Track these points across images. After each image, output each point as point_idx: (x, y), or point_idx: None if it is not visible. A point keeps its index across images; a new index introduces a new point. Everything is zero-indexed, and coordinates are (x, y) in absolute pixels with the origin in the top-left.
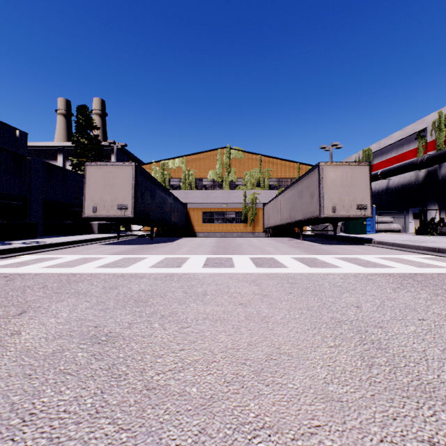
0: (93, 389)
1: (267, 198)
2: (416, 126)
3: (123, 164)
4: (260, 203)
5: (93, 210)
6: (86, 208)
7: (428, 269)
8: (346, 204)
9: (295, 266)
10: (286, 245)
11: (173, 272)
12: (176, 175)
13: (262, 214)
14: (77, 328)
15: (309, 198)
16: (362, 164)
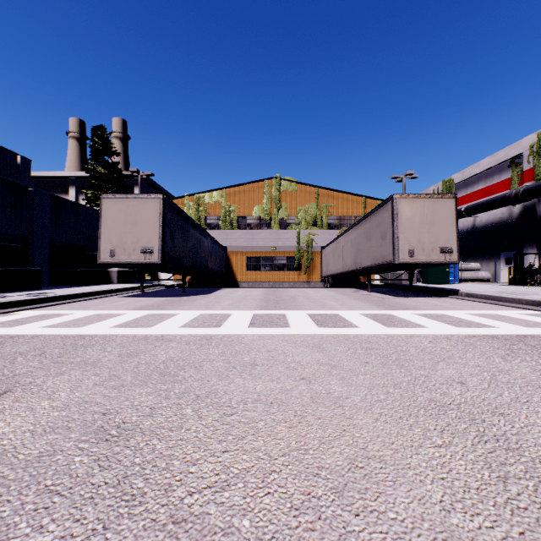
0: (92, 523)
1: (326, 240)
2: (509, 151)
3: (148, 196)
4: (318, 246)
5: (111, 254)
6: (102, 251)
7: (540, 329)
8: (427, 247)
9: (367, 325)
10: (352, 298)
11: (210, 334)
12: (214, 211)
13: (319, 260)
14: (78, 416)
15: (380, 240)
16: (446, 196)
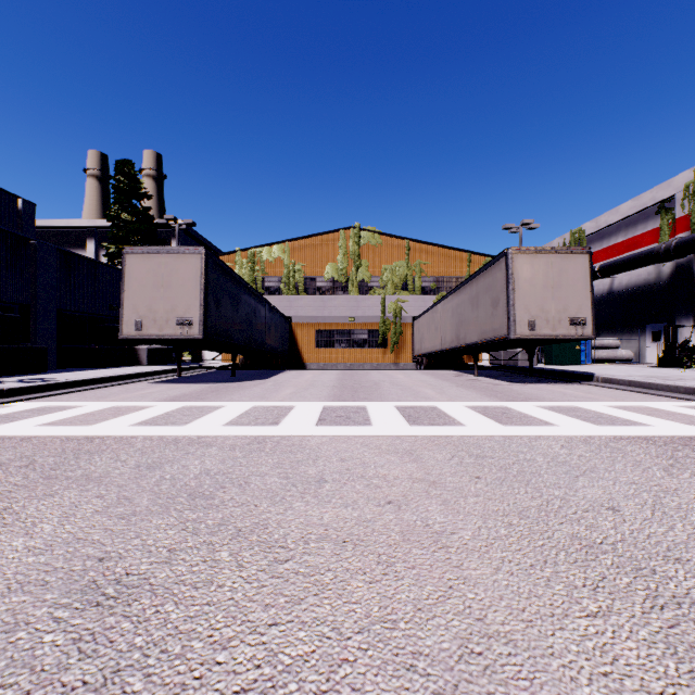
0: None
1: (419, 309)
2: (657, 193)
3: (186, 251)
4: (408, 317)
5: (137, 326)
6: (125, 323)
7: None
8: (552, 317)
9: (475, 423)
10: (454, 384)
11: (264, 435)
12: (274, 271)
13: (411, 334)
14: (63, 563)
15: (490, 308)
16: (577, 251)
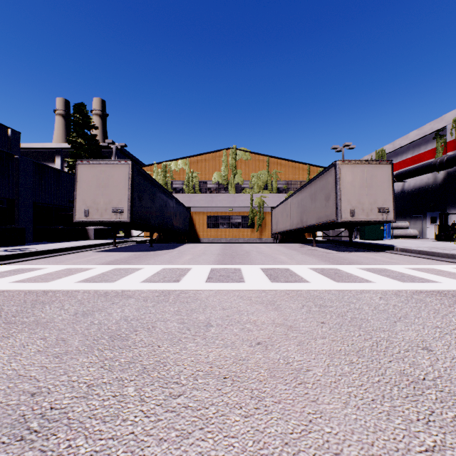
0: None
1: (276, 202)
2: (434, 125)
3: (118, 162)
4: (268, 207)
5: (85, 213)
6: (77, 211)
7: None
8: (366, 207)
9: (317, 280)
10: (299, 253)
11: (169, 289)
12: (179, 177)
13: (270, 219)
14: (2, 398)
15: (324, 201)
16: (383, 162)
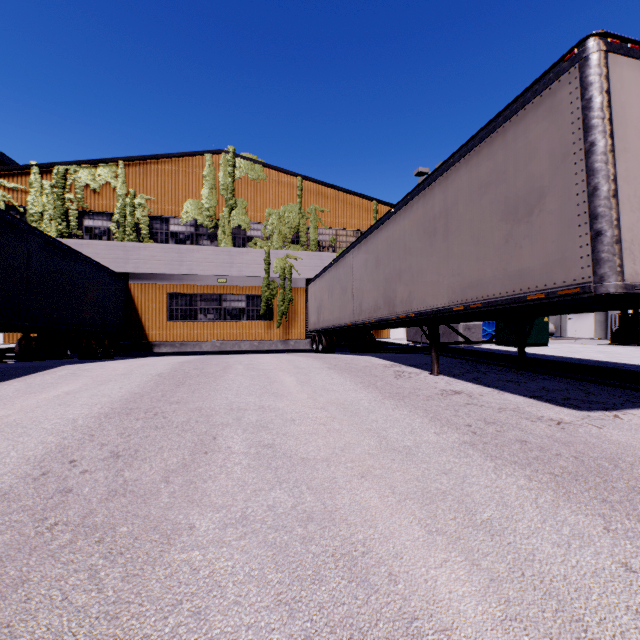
0: None
1: (315, 269)
2: None
3: None
4: (301, 279)
5: None
6: None
7: None
8: None
9: None
10: (455, 436)
11: None
12: (100, 203)
13: (304, 302)
14: None
15: (501, 225)
16: None
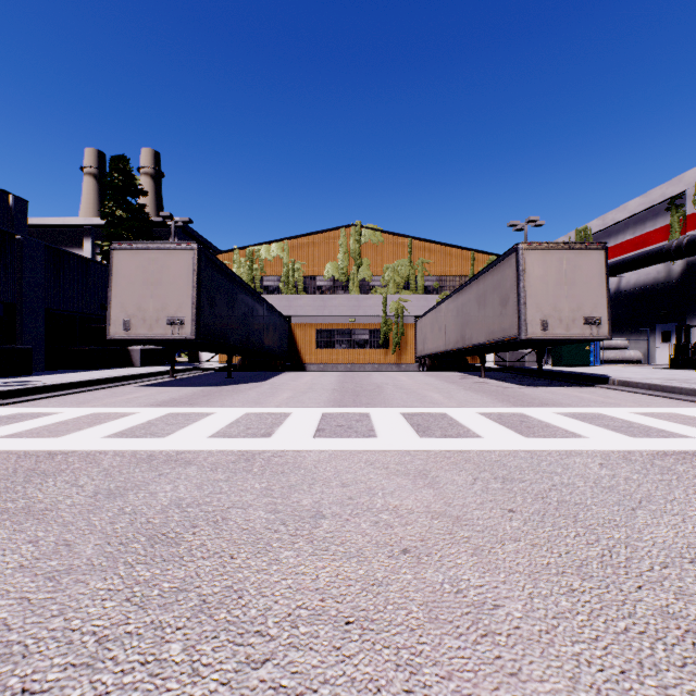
0: None
1: (422, 309)
2: (667, 189)
3: (177, 246)
4: (411, 317)
5: (125, 326)
6: (113, 322)
7: None
8: (566, 316)
9: (493, 434)
10: (461, 388)
11: (254, 450)
12: (273, 270)
13: (413, 335)
14: None
15: (499, 307)
16: (592, 246)
